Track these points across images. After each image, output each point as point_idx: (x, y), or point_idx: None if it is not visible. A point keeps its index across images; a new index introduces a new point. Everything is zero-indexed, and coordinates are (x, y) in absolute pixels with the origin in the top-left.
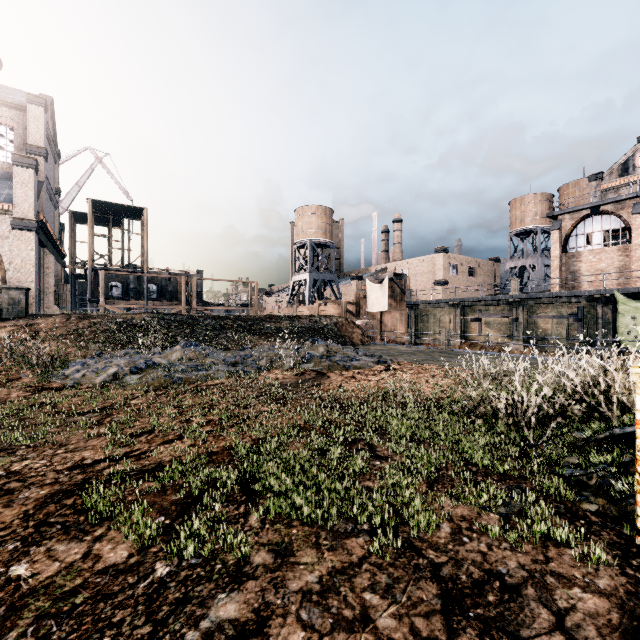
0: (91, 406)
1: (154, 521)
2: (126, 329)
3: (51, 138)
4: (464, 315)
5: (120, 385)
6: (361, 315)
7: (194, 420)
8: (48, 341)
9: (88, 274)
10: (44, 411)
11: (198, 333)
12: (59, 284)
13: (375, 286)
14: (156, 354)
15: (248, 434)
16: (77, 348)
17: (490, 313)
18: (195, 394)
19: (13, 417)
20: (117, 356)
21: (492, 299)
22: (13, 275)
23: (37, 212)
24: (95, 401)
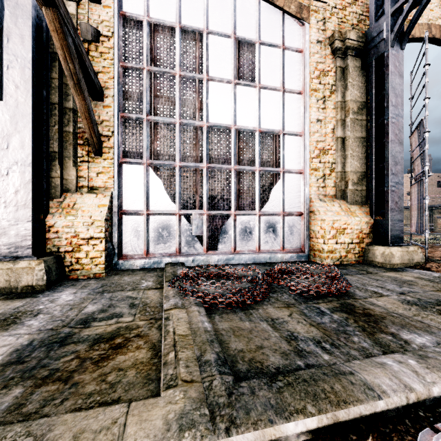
0: None
1: None
2: None
3: None
4: (432, 215)
5: None
6: None
7: None
8: None
9: None
10: None
11: None
12: None
13: None
14: None
15: None
16: None
17: None
18: None
19: None
20: None
21: None
22: None
23: None
24: None
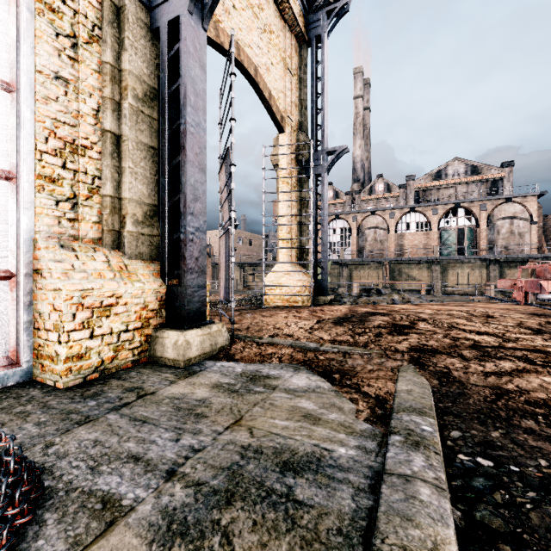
0: None
1: None
2: None
3: None
4: (245, 272)
5: None
6: None
7: None
8: None
9: None
10: None
11: None
12: None
13: None
14: None
15: None
16: None
17: (259, 271)
18: None
19: None
20: None
21: (259, 263)
22: None
23: None
24: None
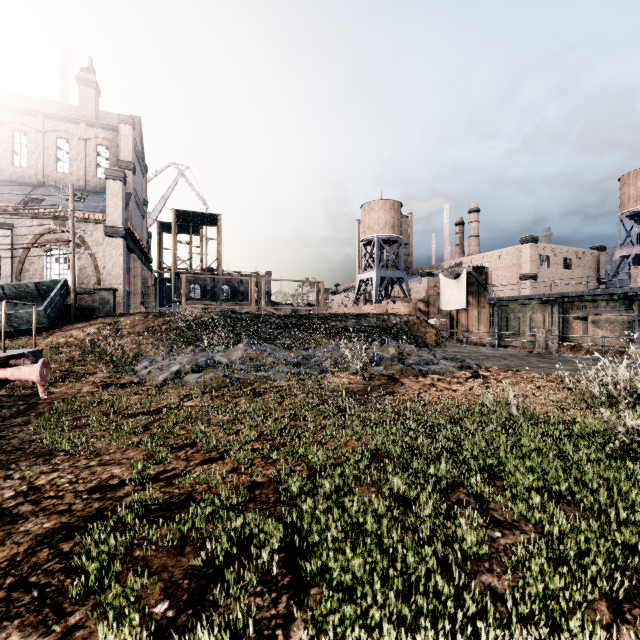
0: (145, 407)
1: (153, 608)
2: (195, 327)
3: (139, 154)
4: (563, 313)
5: (181, 384)
6: (433, 314)
7: (243, 432)
8: (127, 338)
9: (172, 278)
10: (101, 410)
11: (262, 331)
12: (145, 286)
13: (450, 282)
14: (220, 352)
15: (303, 458)
16: (150, 345)
17: (600, 310)
18: (251, 398)
19: (70, 415)
20: (184, 353)
21: (603, 293)
22: (106, 278)
23: (126, 220)
24: (148, 402)
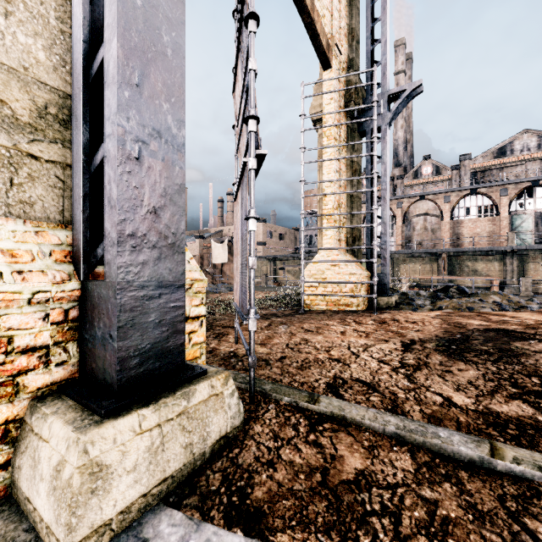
0: None
1: None
2: None
3: None
4: (275, 266)
5: None
6: (207, 266)
7: None
8: None
9: None
10: None
11: None
12: None
13: (218, 245)
14: None
15: None
16: None
17: (290, 265)
18: None
19: None
20: None
21: (291, 256)
22: None
23: None
24: None
